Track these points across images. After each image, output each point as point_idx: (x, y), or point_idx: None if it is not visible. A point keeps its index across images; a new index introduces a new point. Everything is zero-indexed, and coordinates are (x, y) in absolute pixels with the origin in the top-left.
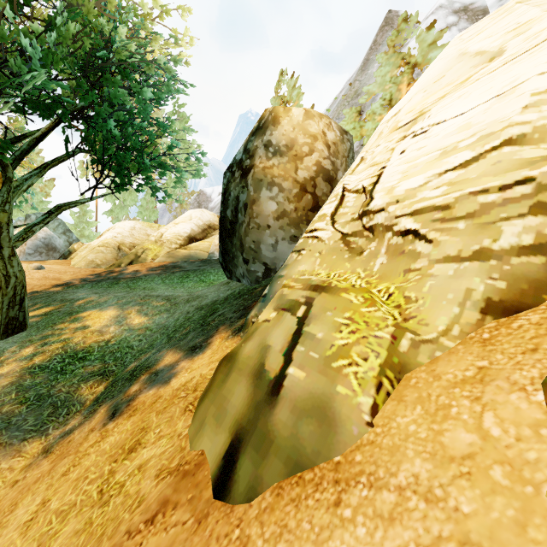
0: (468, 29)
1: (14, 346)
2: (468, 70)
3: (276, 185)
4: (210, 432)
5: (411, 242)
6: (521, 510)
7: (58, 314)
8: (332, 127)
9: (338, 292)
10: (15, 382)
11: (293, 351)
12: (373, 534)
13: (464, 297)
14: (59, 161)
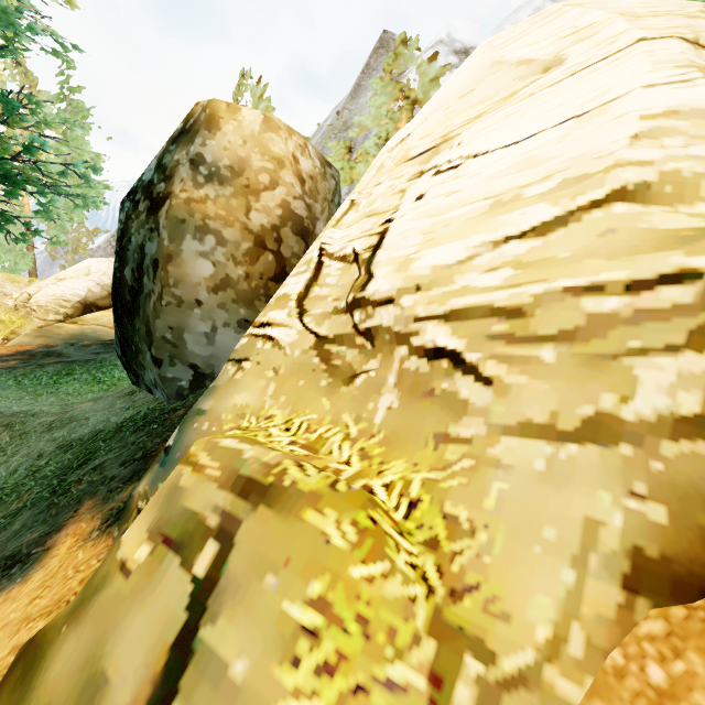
0: (500, 35)
1: None
2: (512, 82)
3: (212, 233)
4: None
5: (447, 374)
6: None
7: None
8: (309, 152)
9: (298, 507)
10: None
11: None
12: None
13: (583, 543)
14: None
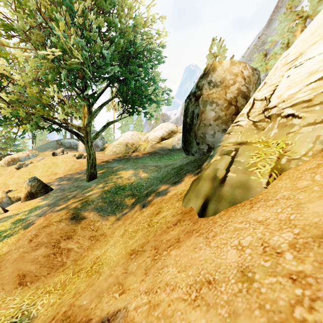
0: None
1: (94, 184)
2: None
3: (214, 103)
4: (194, 201)
5: (290, 120)
6: (321, 194)
7: (108, 172)
8: (247, 68)
9: (251, 144)
10: (100, 195)
11: (230, 168)
12: (265, 210)
13: (315, 139)
14: (107, 102)
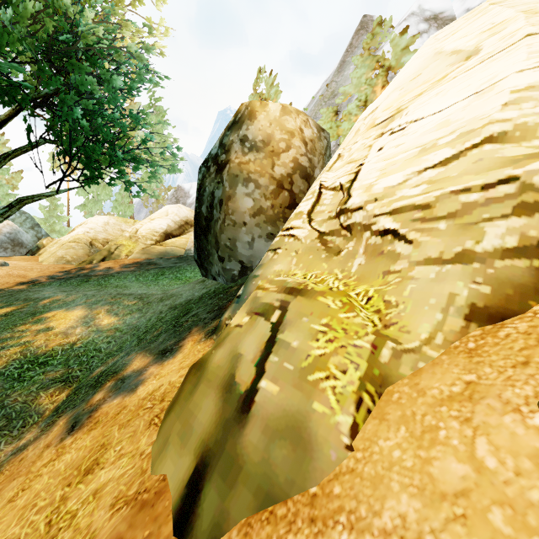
0: (443, 29)
1: None
2: (445, 68)
3: (252, 182)
4: (174, 454)
5: (390, 242)
6: None
7: (20, 314)
8: (310, 124)
9: (315, 296)
10: None
11: (266, 362)
12: None
13: (447, 303)
14: (22, 151)
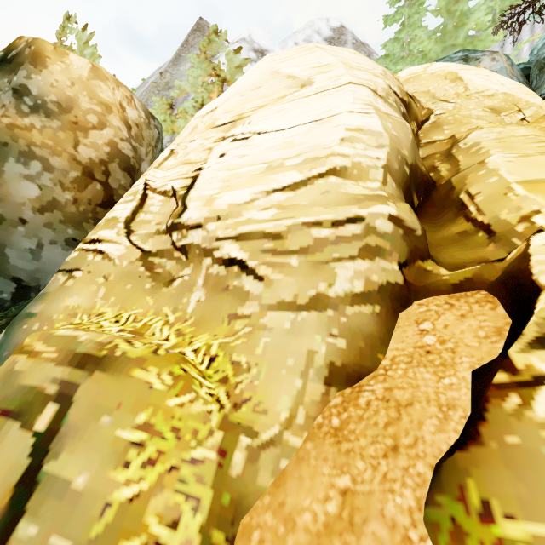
0: (278, 53)
1: None
2: (283, 89)
3: (37, 159)
4: None
5: (237, 275)
6: None
7: None
8: (135, 104)
9: (128, 369)
10: None
11: (6, 543)
12: None
13: (306, 364)
14: None
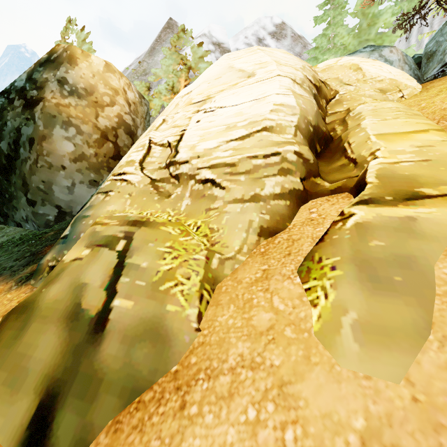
0: (233, 53)
1: None
2: (236, 78)
3: (73, 126)
4: (0, 406)
5: (210, 188)
6: (305, 349)
7: None
8: (132, 88)
9: (158, 226)
10: None
11: (117, 284)
12: (219, 415)
13: (248, 226)
14: None
